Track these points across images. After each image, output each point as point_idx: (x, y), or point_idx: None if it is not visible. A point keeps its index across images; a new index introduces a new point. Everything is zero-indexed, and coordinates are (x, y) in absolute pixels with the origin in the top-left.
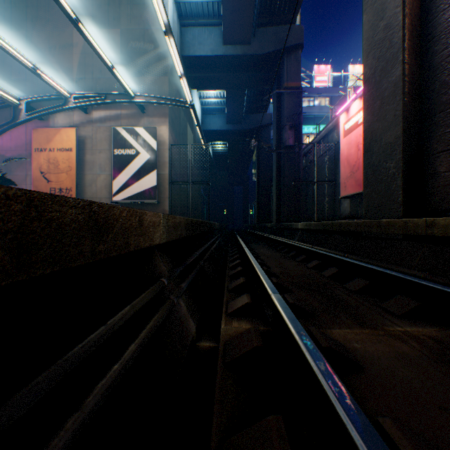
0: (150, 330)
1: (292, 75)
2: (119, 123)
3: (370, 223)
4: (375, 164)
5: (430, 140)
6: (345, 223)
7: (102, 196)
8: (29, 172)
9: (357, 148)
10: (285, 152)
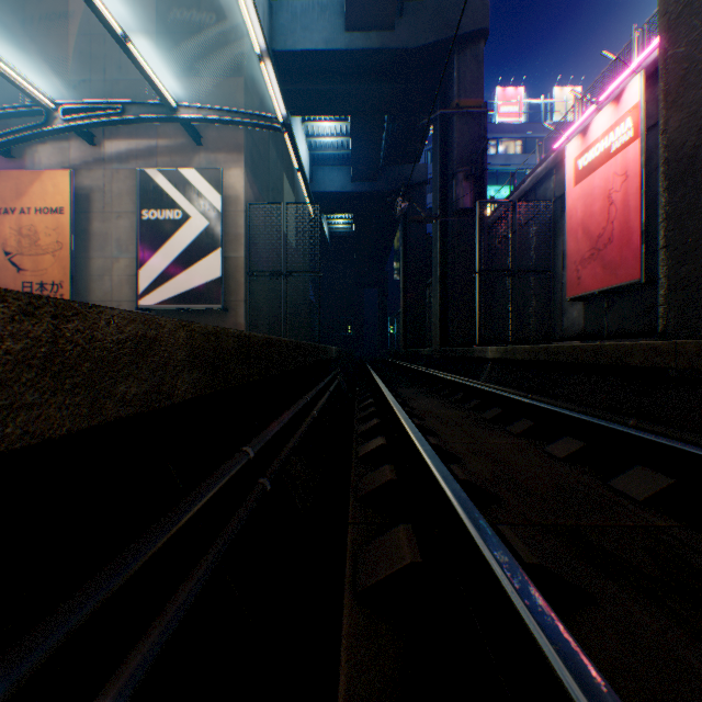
0: None
1: (467, 86)
2: (154, 163)
3: (697, 346)
4: None
5: None
6: (613, 347)
7: (122, 298)
8: None
9: (608, 201)
10: (456, 222)
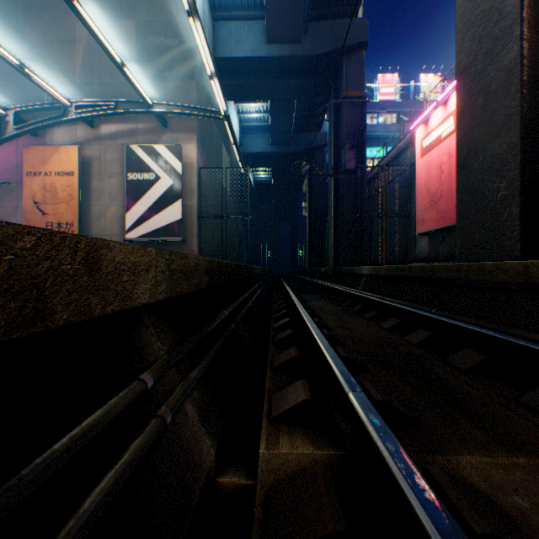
0: None
1: (352, 82)
2: (135, 140)
3: (467, 266)
4: (475, 185)
5: None
6: (429, 267)
7: (113, 233)
8: (20, 202)
9: (440, 170)
10: (344, 178)
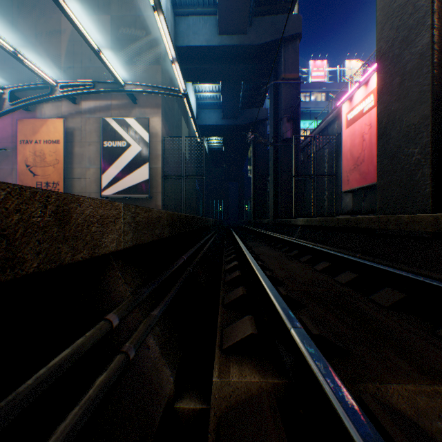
0: None
1: (289, 66)
2: (110, 114)
3: (386, 218)
4: (393, 150)
5: None
6: (354, 219)
7: (91, 191)
8: (15, 166)
9: (362, 139)
10: (283, 145)
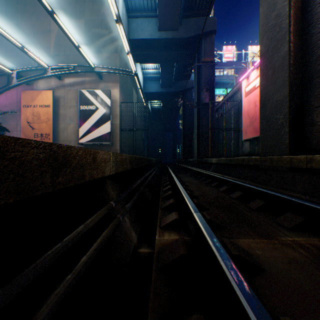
0: (100, 244)
1: (207, 53)
2: (84, 87)
3: (264, 159)
4: (268, 116)
5: (309, 99)
6: (246, 159)
7: (71, 139)
8: (19, 122)
9: (255, 105)
10: (203, 108)
